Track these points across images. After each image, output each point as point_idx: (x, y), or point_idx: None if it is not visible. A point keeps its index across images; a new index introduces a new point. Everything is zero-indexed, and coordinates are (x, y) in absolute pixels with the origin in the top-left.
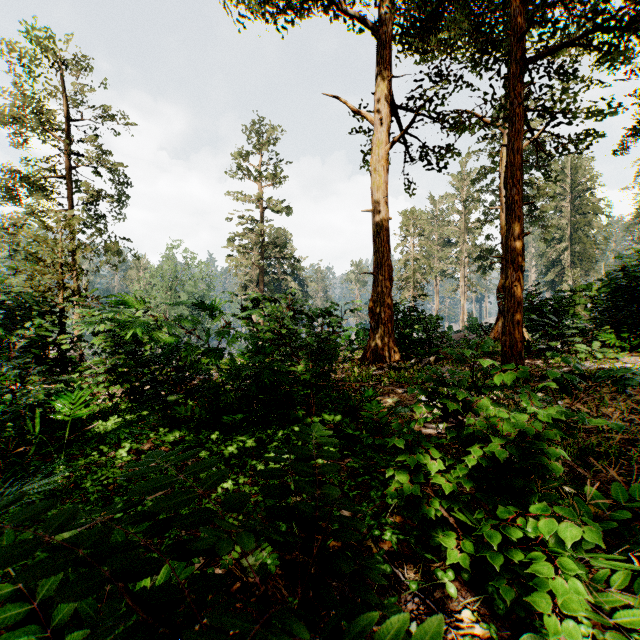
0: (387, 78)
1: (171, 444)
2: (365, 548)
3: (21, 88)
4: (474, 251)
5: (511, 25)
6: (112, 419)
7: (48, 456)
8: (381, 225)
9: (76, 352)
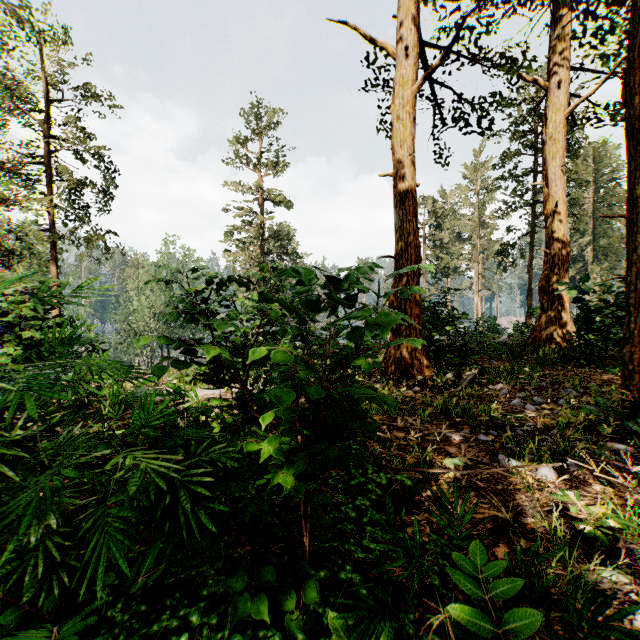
0: None
1: None
2: None
3: None
4: (490, 246)
5: None
6: None
7: None
8: (406, 192)
9: None
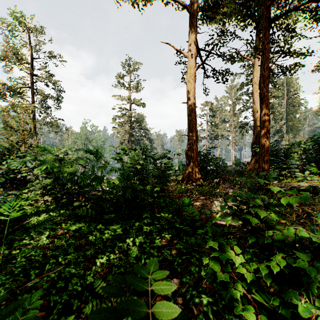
0: (195, 33)
1: (74, 230)
2: (189, 310)
3: (7, 41)
4: (238, 125)
5: (263, 0)
6: (42, 215)
7: (0, 239)
8: (192, 110)
9: (33, 176)
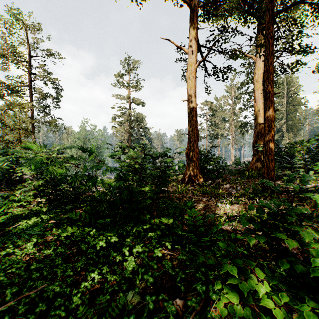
0: (196, 28)
1: (66, 236)
2: None
3: (5, 39)
4: (238, 124)
5: None
6: (33, 219)
7: None
8: (192, 108)
9: (31, 176)
